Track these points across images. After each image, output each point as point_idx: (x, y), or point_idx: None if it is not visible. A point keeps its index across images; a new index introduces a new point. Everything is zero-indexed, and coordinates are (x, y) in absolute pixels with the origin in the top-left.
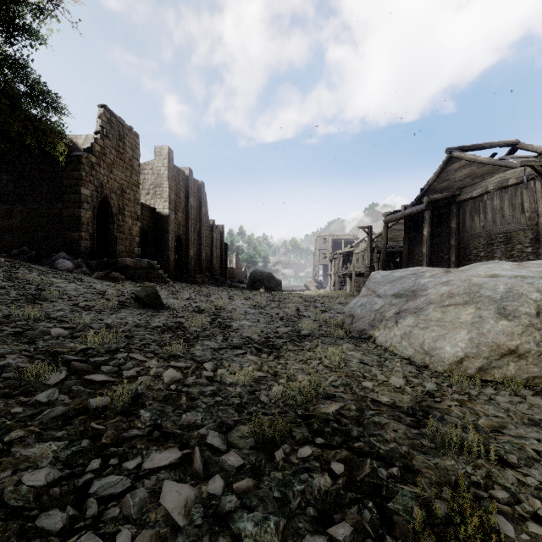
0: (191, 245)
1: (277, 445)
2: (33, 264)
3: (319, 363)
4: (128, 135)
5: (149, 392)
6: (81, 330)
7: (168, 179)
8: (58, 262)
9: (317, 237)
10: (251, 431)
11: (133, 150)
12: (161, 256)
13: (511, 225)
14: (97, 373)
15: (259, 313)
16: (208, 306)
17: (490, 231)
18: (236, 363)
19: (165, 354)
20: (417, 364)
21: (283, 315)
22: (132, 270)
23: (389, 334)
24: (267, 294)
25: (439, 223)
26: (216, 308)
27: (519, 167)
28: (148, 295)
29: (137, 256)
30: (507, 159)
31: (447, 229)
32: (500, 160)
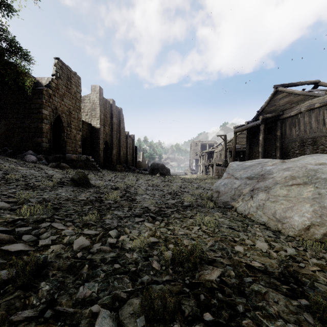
0: (114, 147)
1: (167, 323)
2: (10, 158)
3: (199, 229)
4: (73, 77)
5: (57, 261)
6: (21, 204)
7: (99, 106)
8: (27, 157)
9: (191, 142)
10: (143, 305)
11: (77, 87)
12: (95, 153)
13: (317, 133)
14: (17, 242)
15: (155, 190)
16: (121, 185)
17: (302, 137)
18: (136, 230)
19: (81, 222)
20: (271, 229)
21: (171, 191)
22: (75, 162)
23: (246, 205)
24: (161, 177)
25: (269, 133)
26: (127, 186)
27: (322, 96)
28: (80, 177)
29: (79, 153)
30: (313, 91)
31: (274, 136)
32: (309, 92)
